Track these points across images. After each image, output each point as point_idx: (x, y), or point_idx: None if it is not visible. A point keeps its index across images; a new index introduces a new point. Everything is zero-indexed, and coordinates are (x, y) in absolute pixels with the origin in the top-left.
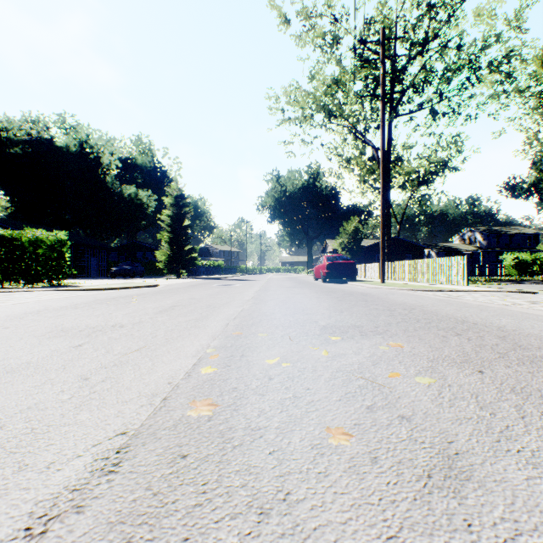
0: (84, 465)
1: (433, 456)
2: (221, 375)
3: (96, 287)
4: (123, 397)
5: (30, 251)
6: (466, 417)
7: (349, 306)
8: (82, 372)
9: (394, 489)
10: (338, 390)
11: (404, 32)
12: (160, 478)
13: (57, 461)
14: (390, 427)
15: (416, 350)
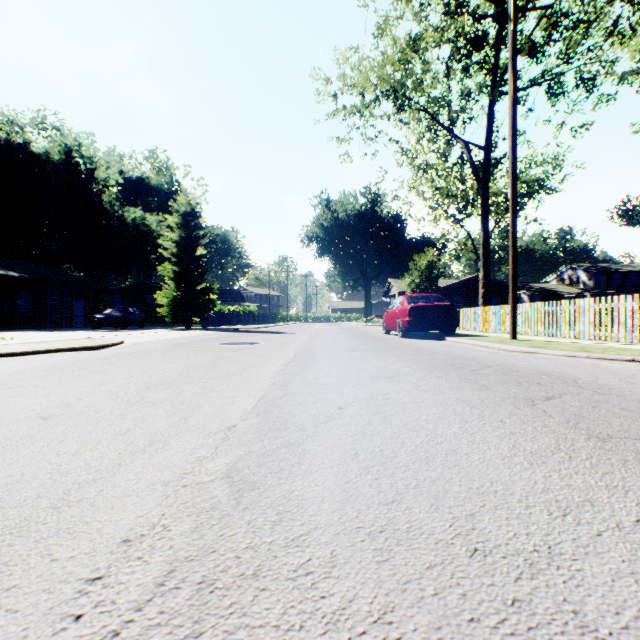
0: None
1: None
2: None
3: None
4: None
5: None
6: None
7: None
8: None
9: None
10: None
11: None
12: None
13: None
14: None
15: None
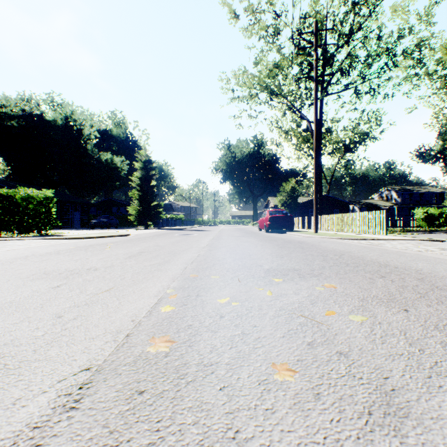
0: (48, 401)
1: (371, 392)
2: (178, 313)
3: (77, 236)
4: (90, 334)
5: (23, 206)
6: (397, 353)
7: (288, 252)
8: (57, 310)
9: (337, 427)
10: (281, 327)
11: (333, 25)
12: (117, 415)
13: (23, 398)
14: (330, 363)
15: (347, 291)
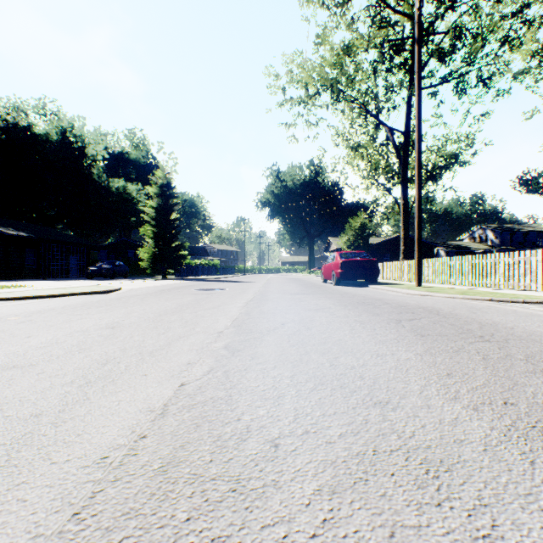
0: None
1: None
2: None
3: (6, 294)
4: None
5: None
6: None
7: (492, 371)
8: None
9: None
10: None
11: None
12: None
13: None
14: None
15: None
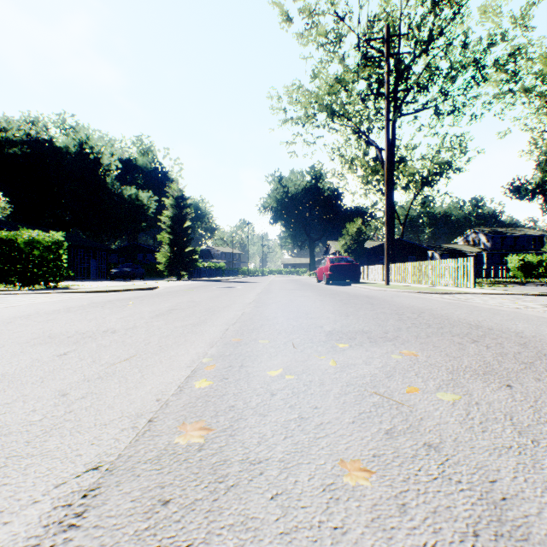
0: (39, 516)
1: (475, 502)
2: (216, 390)
3: (93, 289)
4: (102, 418)
5: (26, 253)
6: (504, 445)
7: (354, 310)
8: (61, 386)
9: None
10: (350, 409)
11: (409, 29)
12: (132, 537)
13: (6, 511)
14: (416, 459)
15: (432, 360)
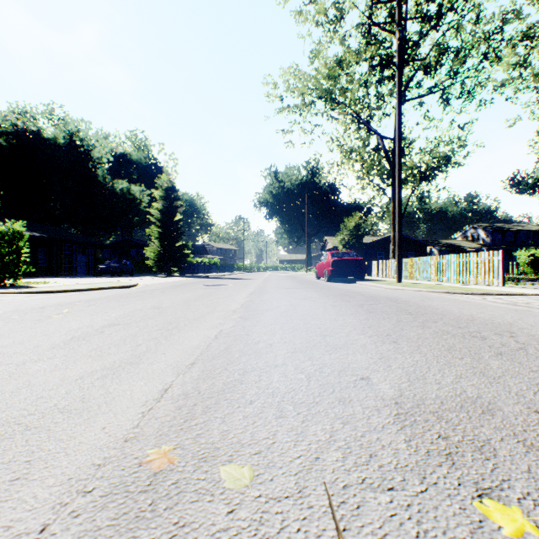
0: None
1: None
2: None
3: (50, 288)
4: None
5: None
6: None
7: (394, 326)
8: None
9: None
10: None
11: None
12: None
13: None
14: None
15: None
